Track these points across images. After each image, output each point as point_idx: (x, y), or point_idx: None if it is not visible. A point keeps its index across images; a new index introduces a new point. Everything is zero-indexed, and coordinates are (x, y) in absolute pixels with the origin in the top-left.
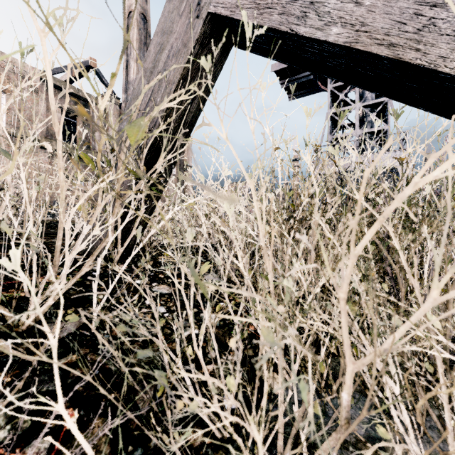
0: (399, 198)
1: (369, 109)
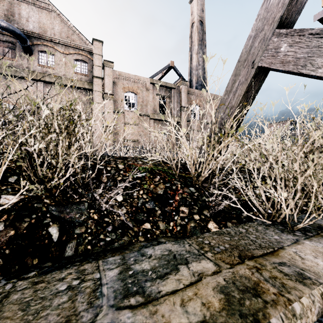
0: (308, 143)
1: None
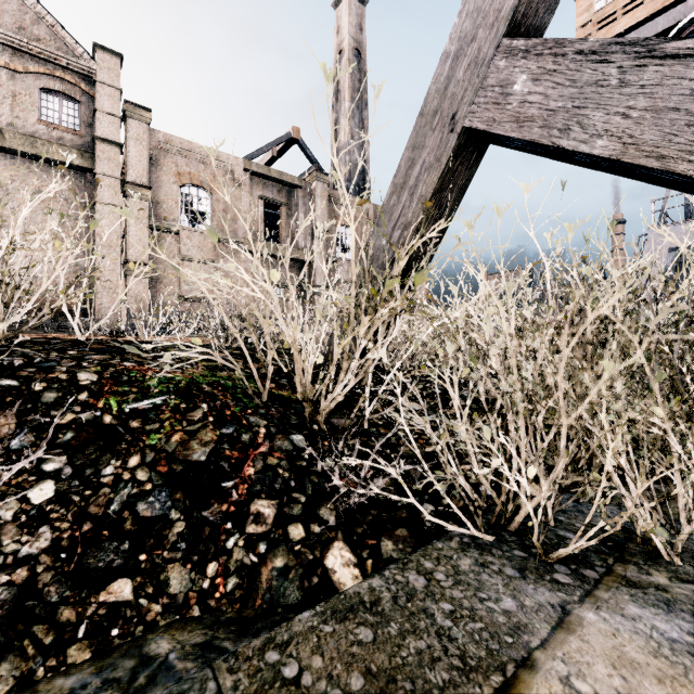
0: (587, 322)
1: None
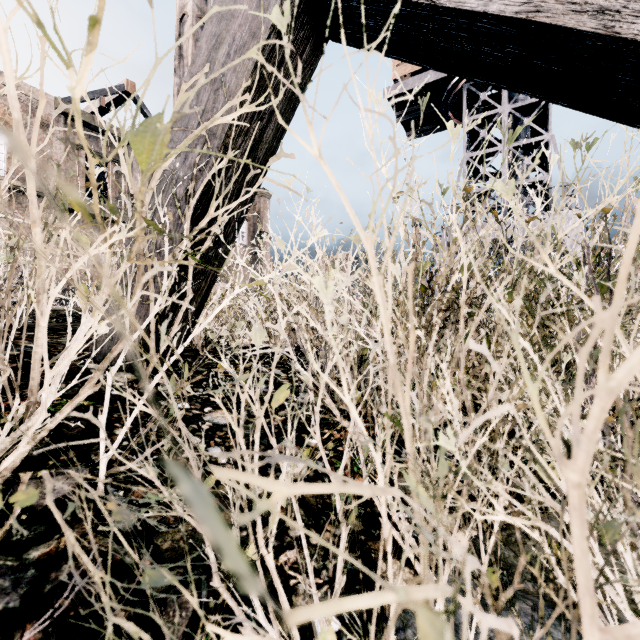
0: None
1: (522, 152)
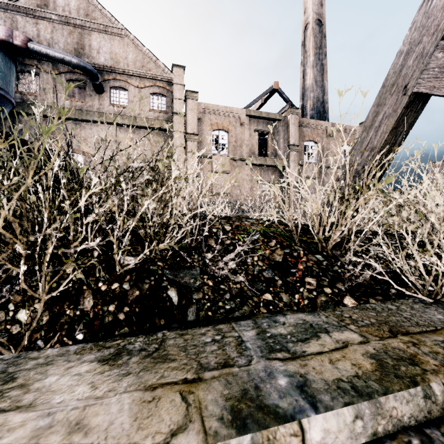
0: None
1: None
